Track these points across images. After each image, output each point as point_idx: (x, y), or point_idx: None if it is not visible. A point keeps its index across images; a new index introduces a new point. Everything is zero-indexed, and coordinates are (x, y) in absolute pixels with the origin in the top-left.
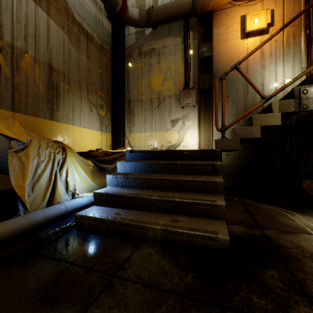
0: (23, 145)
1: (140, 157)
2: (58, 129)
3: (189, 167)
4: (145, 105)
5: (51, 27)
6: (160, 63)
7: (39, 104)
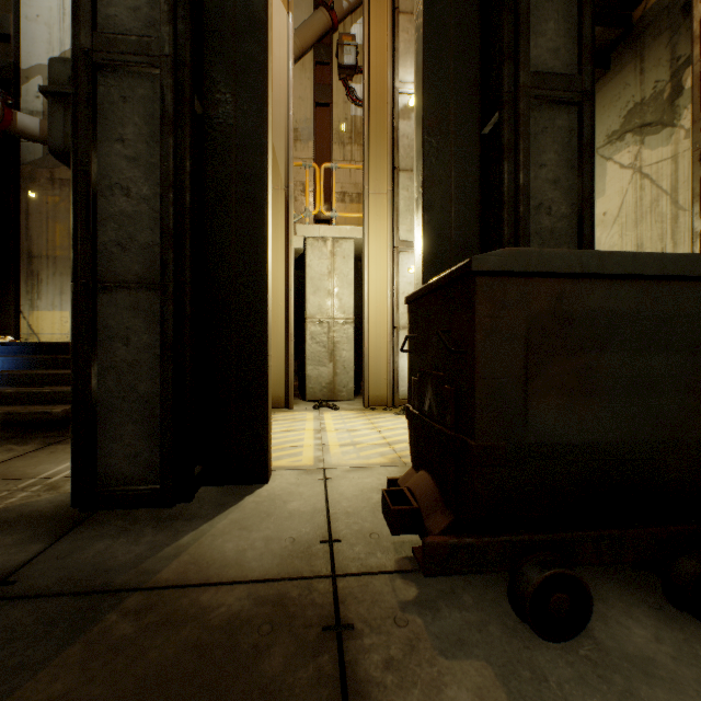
0: None
1: (17, 351)
2: None
3: None
4: (63, 267)
5: None
6: None
7: None
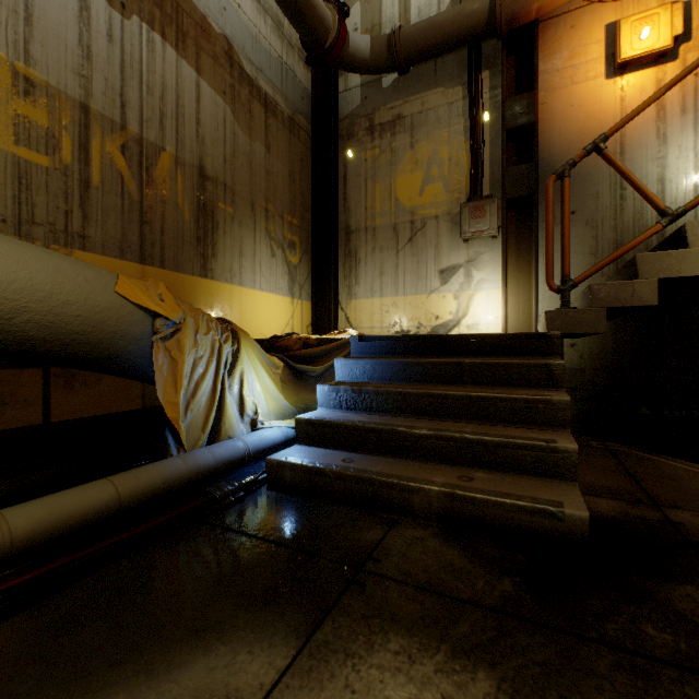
0: (173, 326)
1: (380, 350)
2: (216, 294)
3: (490, 370)
4: (382, 240)
5: (202, 94)
6: (414, 146)
7: (184, 248)
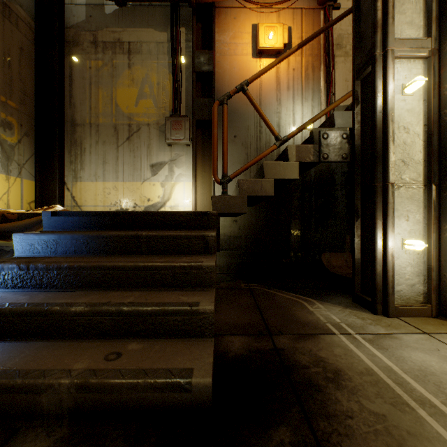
0: None
1: (73, 225)
2: None
3: (163, 241)
4: (105, 135)
5: None
6: (132, 67)
7: None
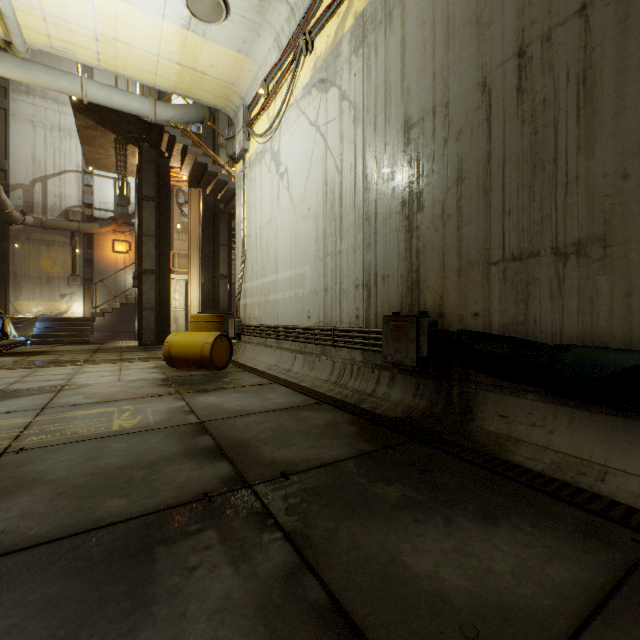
0: (4, 316)
1: (48, 320)
2: None
3: (78, 324)
4: (35, 281)
5: None
6: (50, 251)
7: None
